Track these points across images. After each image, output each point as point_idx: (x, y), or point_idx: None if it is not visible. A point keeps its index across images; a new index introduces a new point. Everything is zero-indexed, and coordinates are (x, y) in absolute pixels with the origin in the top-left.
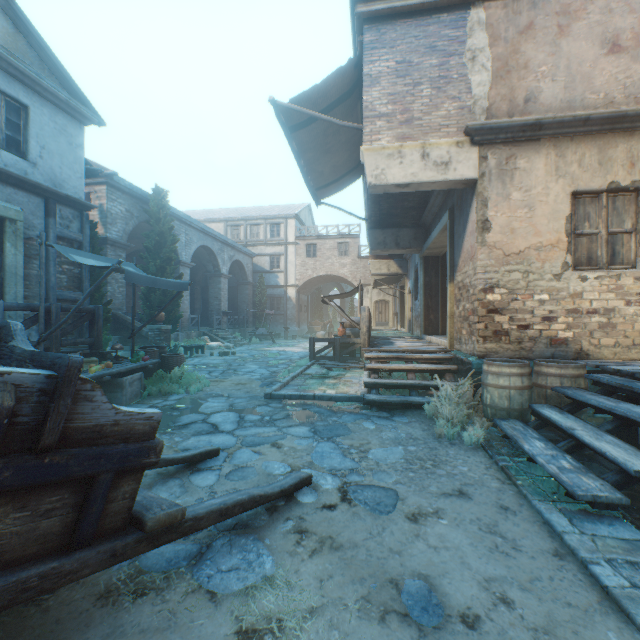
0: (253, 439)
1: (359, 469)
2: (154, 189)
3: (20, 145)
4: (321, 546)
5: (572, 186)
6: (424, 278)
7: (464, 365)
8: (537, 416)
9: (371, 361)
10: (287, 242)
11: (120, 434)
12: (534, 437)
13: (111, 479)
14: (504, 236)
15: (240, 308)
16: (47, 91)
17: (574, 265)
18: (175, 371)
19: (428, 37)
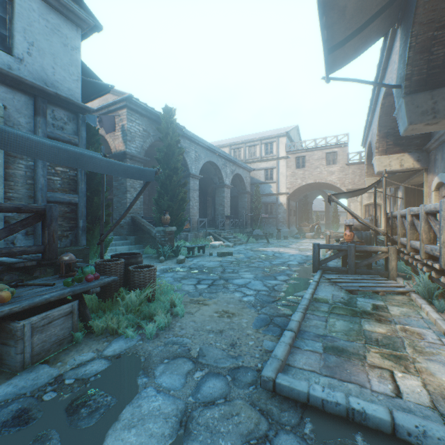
0: None
1: None
2: (164, 108)
3: (5, 40)
4: None
5: None
6: None
7: None
8: None
9: None
10: (278, 157)
11: None
12: None
13: None
14: None
15: (240, 213)
16: None
17: None
18: (131, 296)
19: None
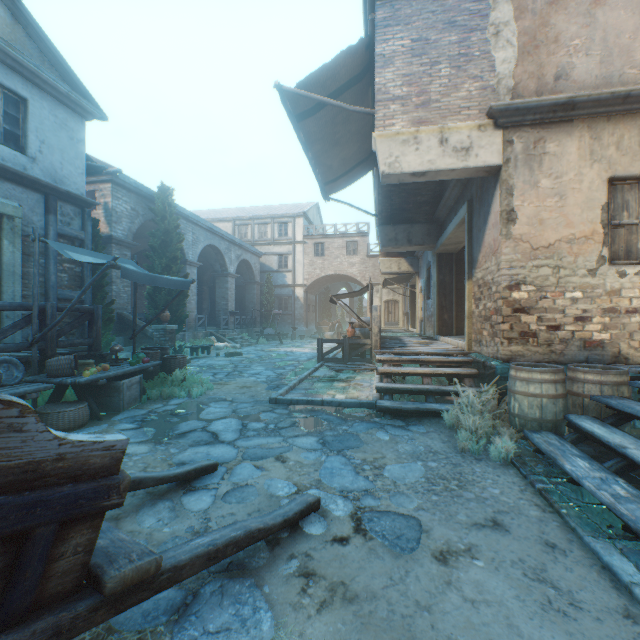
0: (255, 451)
1: (374, 490)
2: (159, 187)
3: (19, 139)
4: (331, 596)
5: (609, 171)
6: (437, 276)
7: (486, 369)
8: (574, 429)
9: (383, 364)
10: (295, 241)
11: (67, 471)
12: (575, 454)
13: (53, 532)
14: (532, 228)
15: (248, 308)
16: (47, 84)
17: (611, 259)
18: (177, 374)
19: (447, 12)
